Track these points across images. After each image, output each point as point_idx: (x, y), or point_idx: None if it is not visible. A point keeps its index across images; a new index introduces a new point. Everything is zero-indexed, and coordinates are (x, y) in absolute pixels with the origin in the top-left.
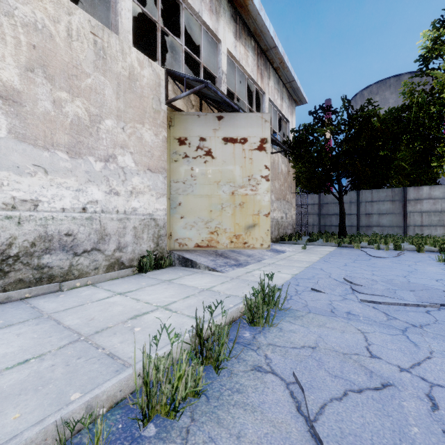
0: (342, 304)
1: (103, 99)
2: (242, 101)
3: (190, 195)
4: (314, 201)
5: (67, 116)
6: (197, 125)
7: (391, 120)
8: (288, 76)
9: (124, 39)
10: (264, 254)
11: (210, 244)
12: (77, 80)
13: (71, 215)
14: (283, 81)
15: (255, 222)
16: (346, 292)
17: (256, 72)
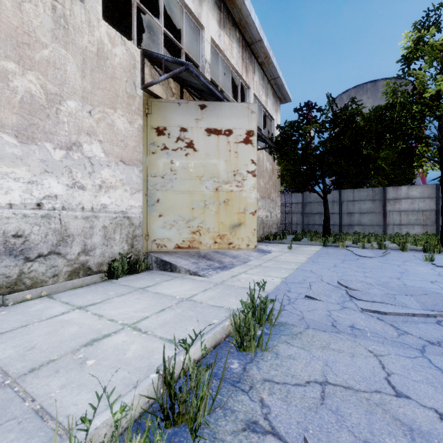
0: (342, 315)
1: (64, 76)
2: (226, 94)
3: (169, 190)
4: (298, 200)
5: (15, 92)
6: (177, 114)
7: (374, 119)
8: (273, 72)
9: (91, 9)
10: (250, 255)
11: (192, 245)
12: (29, 49)
13: (22, 212)
14: (268, 77)
15: (241, 221)
16: (343, 299)
17: (241, 65)
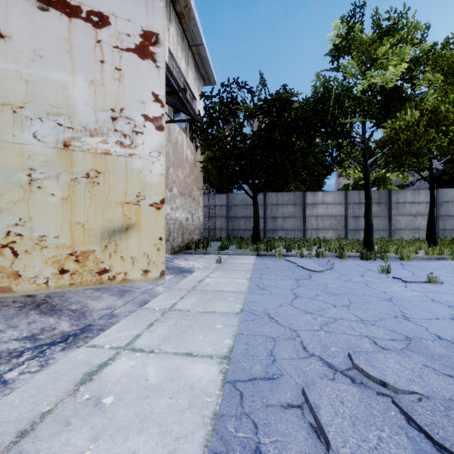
0: None
1: None
2: None
3: None
4: (222, 203)
5: None
6: None
7: (308, 110)
8: (196, 35)
9: None
10: (157, 282)
11: None
12: None
13: None
14: (189, 40)
15: (130, 221)
16: None
17: None
